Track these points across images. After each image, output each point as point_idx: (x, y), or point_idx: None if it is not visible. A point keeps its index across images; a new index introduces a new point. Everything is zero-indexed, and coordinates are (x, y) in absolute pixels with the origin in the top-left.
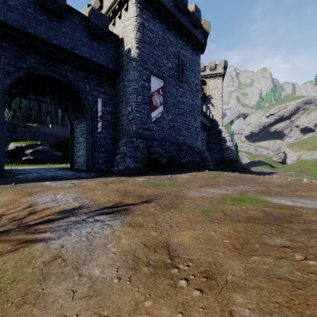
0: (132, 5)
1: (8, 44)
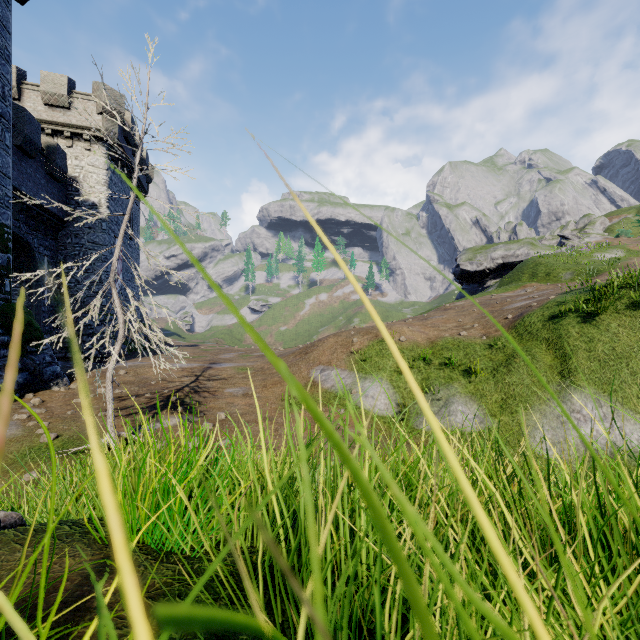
0: (102, 154)
1: None
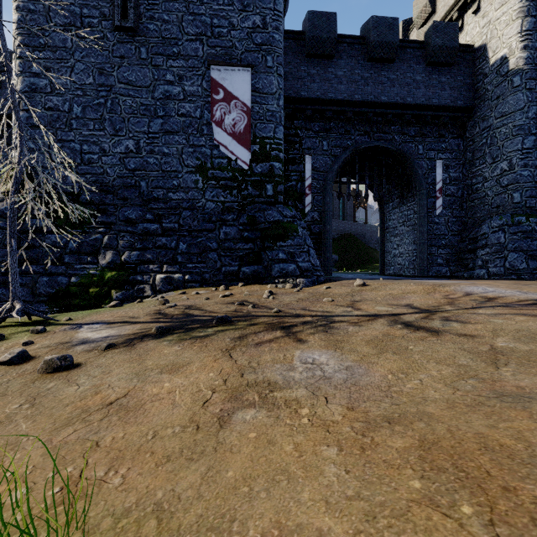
0: None
1: (334, 123)
